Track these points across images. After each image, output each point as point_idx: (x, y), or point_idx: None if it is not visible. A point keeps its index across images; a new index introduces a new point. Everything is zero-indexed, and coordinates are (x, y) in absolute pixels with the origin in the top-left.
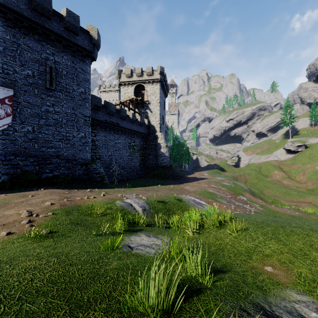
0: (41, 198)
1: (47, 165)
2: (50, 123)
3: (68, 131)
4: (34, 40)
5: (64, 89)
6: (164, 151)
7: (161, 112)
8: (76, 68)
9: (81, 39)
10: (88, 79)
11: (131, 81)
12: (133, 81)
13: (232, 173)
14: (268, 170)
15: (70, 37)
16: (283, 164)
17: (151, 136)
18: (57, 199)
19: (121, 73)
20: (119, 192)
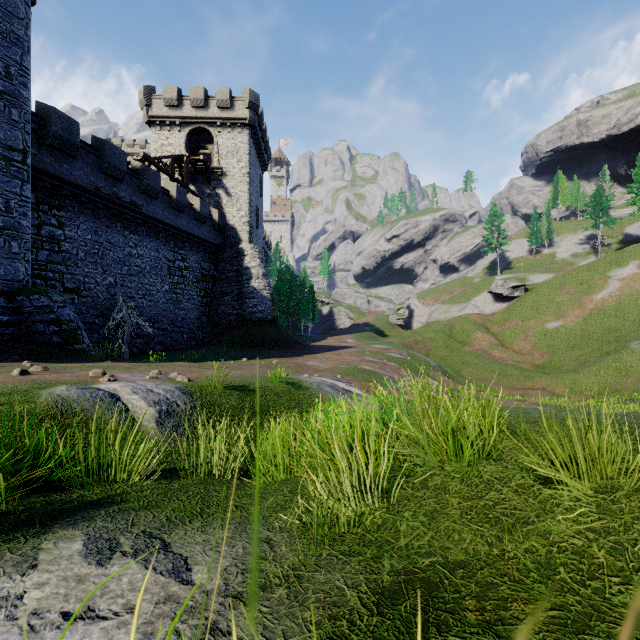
0: None
1: None
2: None
3: None
4: None
5: None
6: (258, 286)
7: (252, 197)
8: None
9: None
10: (20, 39)
11: (178, 116)
12: (184, 118)
13: (400, 338)
14: (465, 331)
15: None
16: (491, 320)
17: (229, 252)
18: None
19: (153, 96)
20: (107, 369)
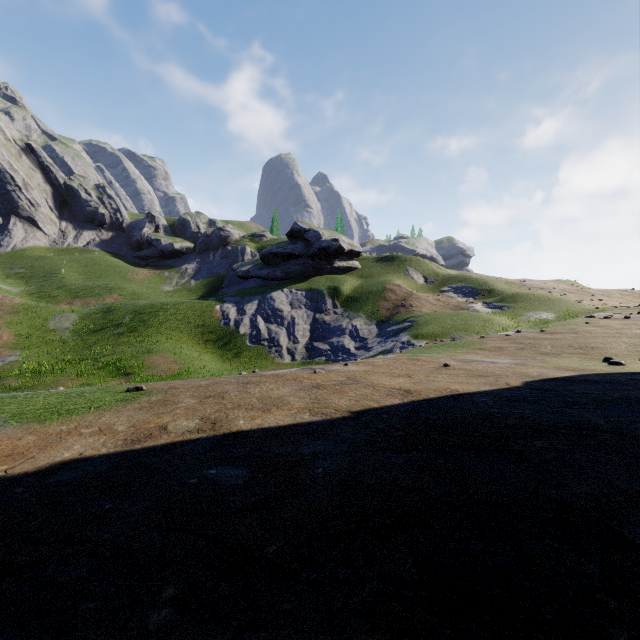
0: None
1: None
2: None
3: None
4: None
5: None
6: None
7: None
8: None
9: None
10: None
11: None
12: None
13: None
14: None
15: None
16: None
17: None
18: None
19: None
20: None
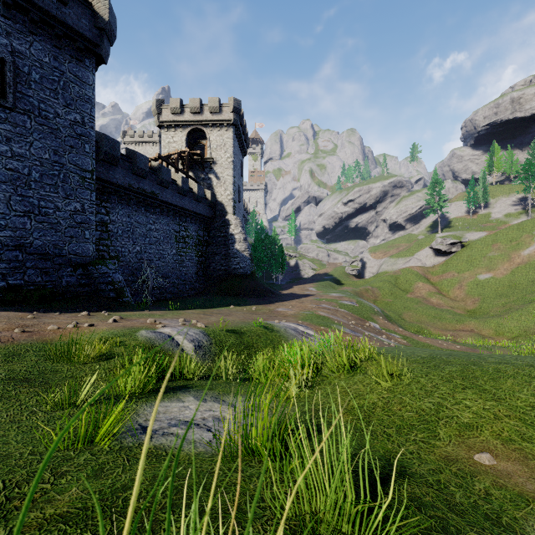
0: None
1: None
2: (2, 178)
3: (45, 198)
4: None
5: (34, 110)
6: (240, 248)
7: (235, 179)
8: (62, 71)
9: (74, 14)
10: (90, 98)
11: (181, 121)
12: (184, 122)
13: (353, 287)
14: (408, 281)
15: (49, 5)
16: (431, 272)
17: (218, 222)
18: None
19: (162, 106)
20: (151, 317)
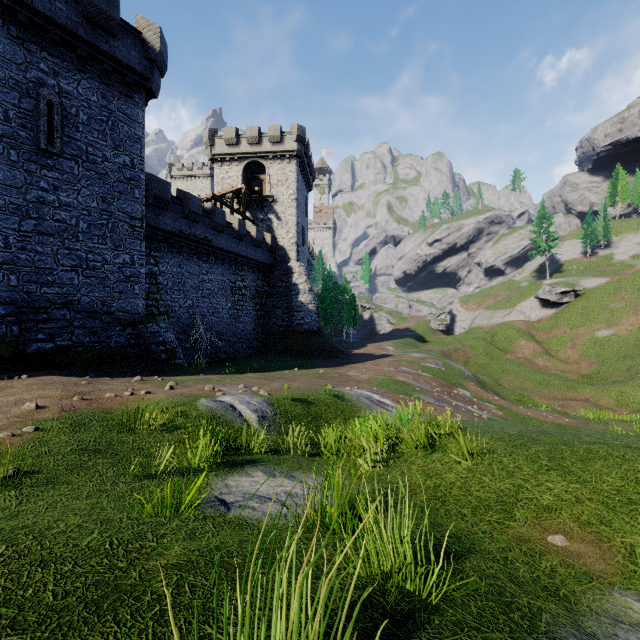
0: (16, 395)
1: (41, 323)
2: (49, 230)
3: (93, 250)
4: (8, 38)
5: (82, 155)
6: (305, 301)
7: (299, 219)
8: (111, 110)
9: (123, 47)
10: (140, 137)
11: (236, 153)
12: (241, 154)
13: (440, 345)
14: (507, 339)
15: (97, 38)
16: (536, 327)
17: (279, 270)
18: (56, 397)
19: (215, 137)
20: (208, 382)
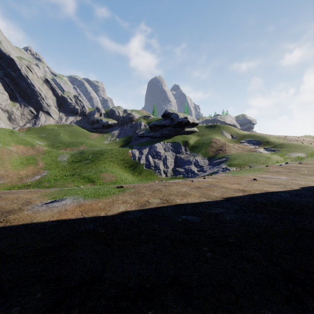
0: None
1: None
2: None
3: None
4: None
5: None
6: None
7: None
8: None
9: None
10: None
11: None
12: None
13: None
14: None
15: None
16: None
17: None
18: None
19: None
20: None
